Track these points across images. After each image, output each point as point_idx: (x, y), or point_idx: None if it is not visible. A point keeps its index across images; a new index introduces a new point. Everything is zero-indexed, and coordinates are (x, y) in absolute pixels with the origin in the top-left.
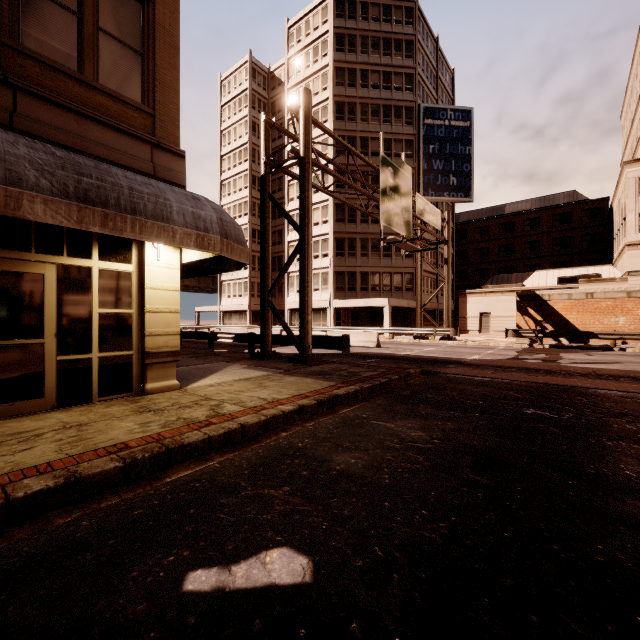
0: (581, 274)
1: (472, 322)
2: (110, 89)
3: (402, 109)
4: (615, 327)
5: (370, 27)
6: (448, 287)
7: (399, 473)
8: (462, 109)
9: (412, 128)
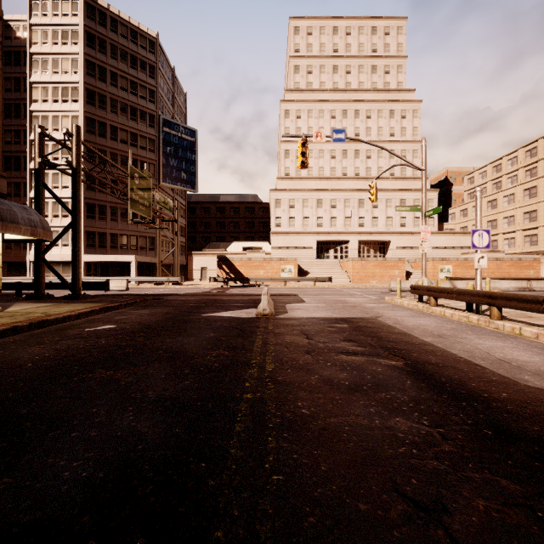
0: (253, 246)
1: (196, 273)
2: None
3: (146, 114)
4: (259, 275)
5: (119, 40)
6: (177, 250)
7: (138, 317)
8: (190, 128)
9: (154, 131)
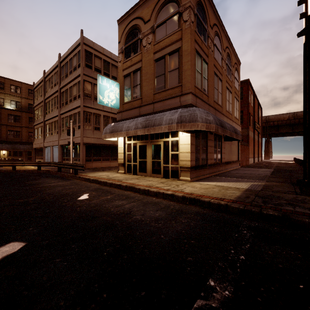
0: None
1: None
2: (171, 87)
3: None
4: None
5: None
6: None
7: (107, 207)
8: None
9: None
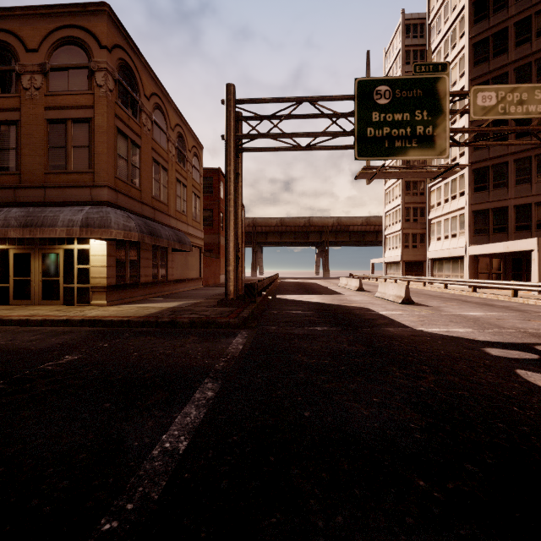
0: None
1: None
2: (77, 170)
3: None
4: None
5: None
6: None
7: None
8: None
9: None
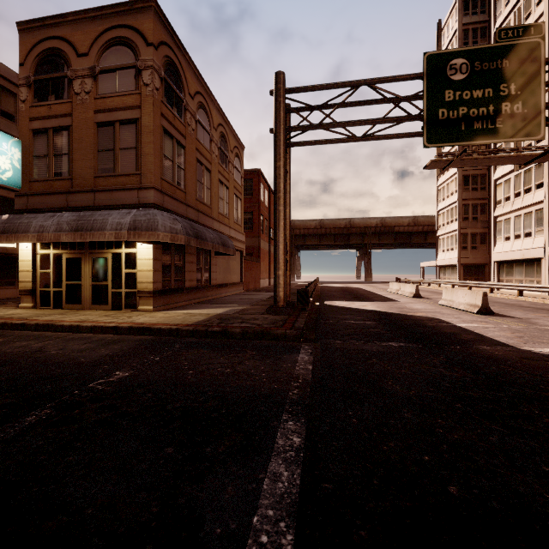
0: None
1: None
2: (124, 172)
3: None
4: None
5: None
6: None
7: None
8: None
9: None
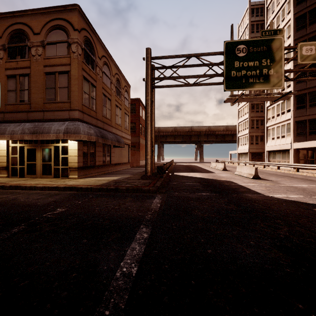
0: None
1: None
2: (61, 101)
3: None
4: None
5: None
6: None
7: None
8: None
9: None
